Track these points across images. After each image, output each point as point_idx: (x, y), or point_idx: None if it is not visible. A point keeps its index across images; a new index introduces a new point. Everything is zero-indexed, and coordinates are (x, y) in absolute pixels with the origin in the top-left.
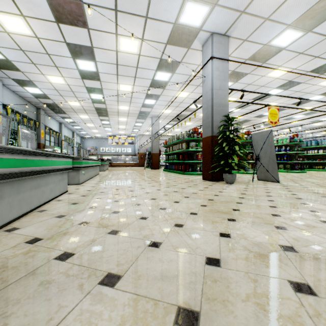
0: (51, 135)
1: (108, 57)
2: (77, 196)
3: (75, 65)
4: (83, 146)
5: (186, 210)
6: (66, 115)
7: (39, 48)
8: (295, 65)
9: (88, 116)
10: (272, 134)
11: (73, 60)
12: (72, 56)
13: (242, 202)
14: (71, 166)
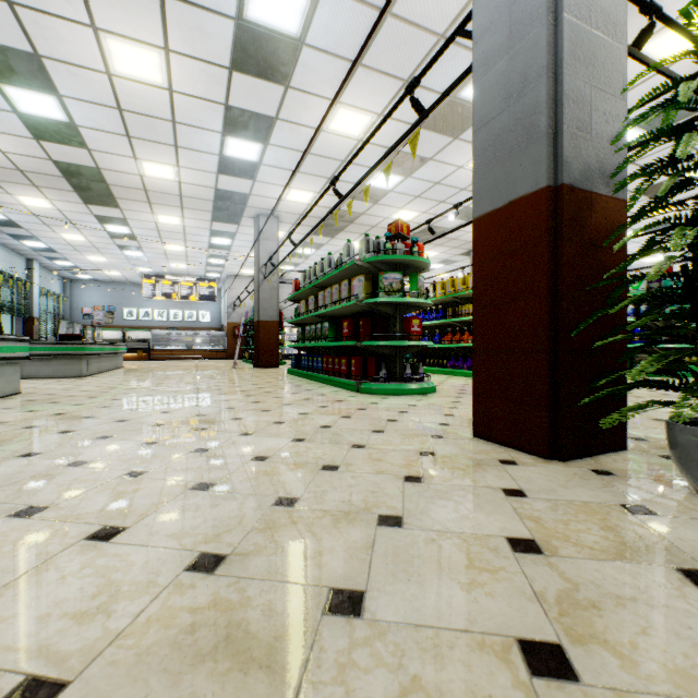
0: None
1: None
2: None
3: None
4: (70, 304)
5: None
6: None
7: None
8: None
9: (50, 200)
10: None
11: None
12: None
13: None
14: None
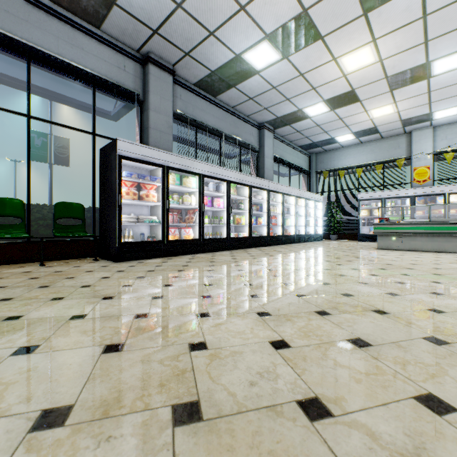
0: None
1: None
2: None
3: None
4: None
5: None
6: None
7: None
8: None
9: None
10: None
11: None
12: None
13: None
14: None
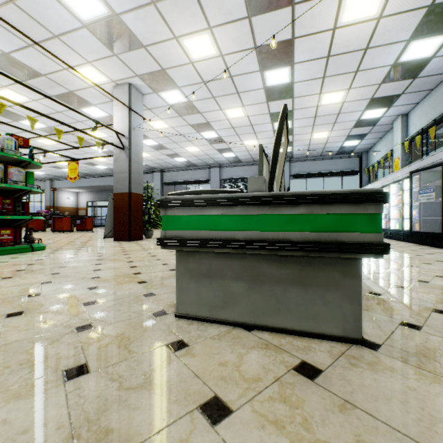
0: None
1: (219, 3)
2: None
3: None
4: None
5: None
6: None
7: None
8: (31, 106)
9: None
10: None
11: None
12: None
13: None
14: None
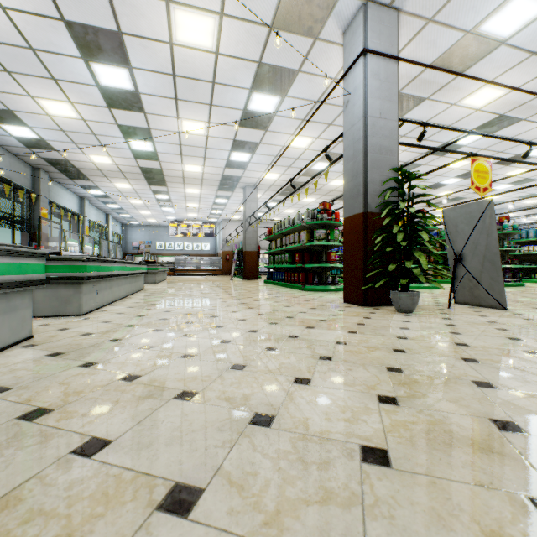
0: (65, 219)
1: (154, 57)
2: (38, 356)
3: (91, 76)
4: (126, 240)
5: (342, 427)
6: (91, 182)
7: (11, 34)
8: (517, 81)
9: (131, 184)
10: (492, 208)
11: (85, 64)
12: (81, 54)
13: (489, 381)
14: (41, 277)
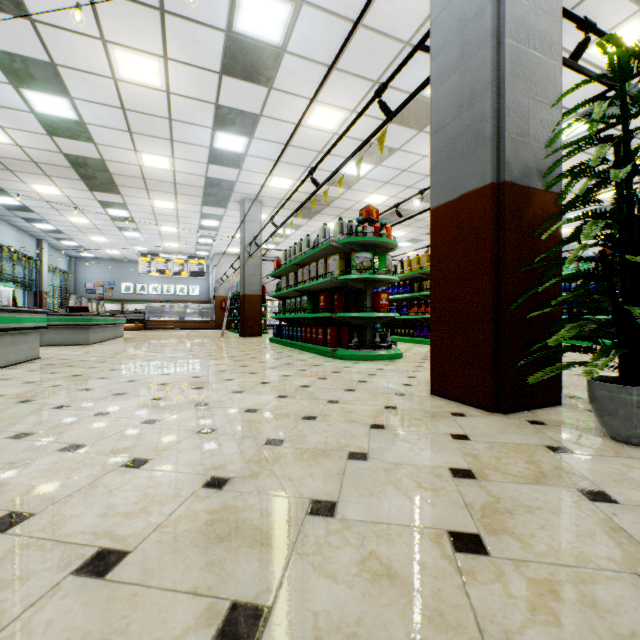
0: None
1: None
2: None
3: None
4: (75, 280)
5: None
6: None
7: None
8: None
9: (59, 188)
10: None
11: None
12: None
13: None
14: None
